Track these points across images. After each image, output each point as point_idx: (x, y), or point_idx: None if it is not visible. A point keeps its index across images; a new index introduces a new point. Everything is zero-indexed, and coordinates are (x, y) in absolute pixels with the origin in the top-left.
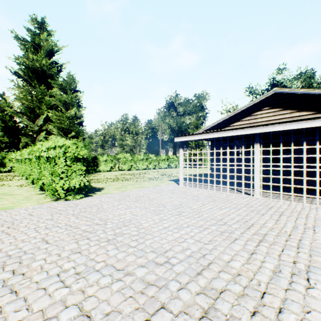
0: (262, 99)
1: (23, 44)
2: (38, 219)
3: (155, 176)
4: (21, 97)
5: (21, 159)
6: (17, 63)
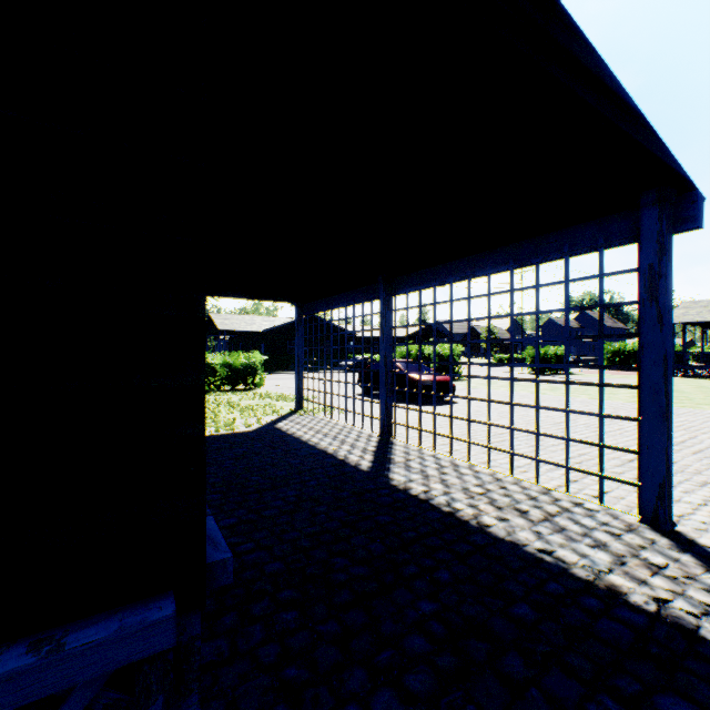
0: None
1: None
2: None
3: None
4: None
5: None
6: None
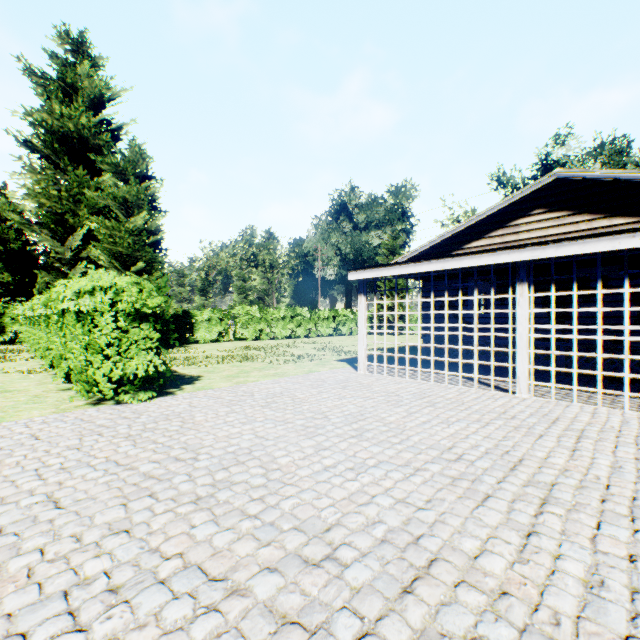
0: (529, 192)
1: (42, 85)
2: (48, 447)
3: (308, 352)
4: (37, 192)
5: (33, 316)
6: (30, 124)
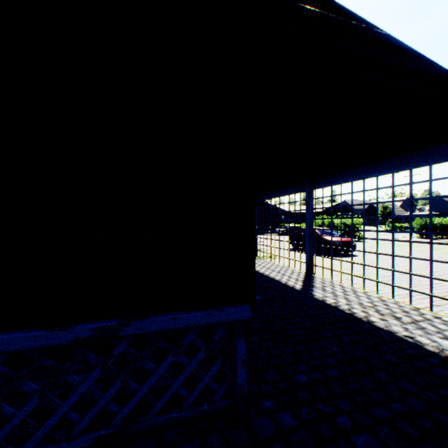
0: None
1: None
2: None
3: None
4: None
5: None
6: None
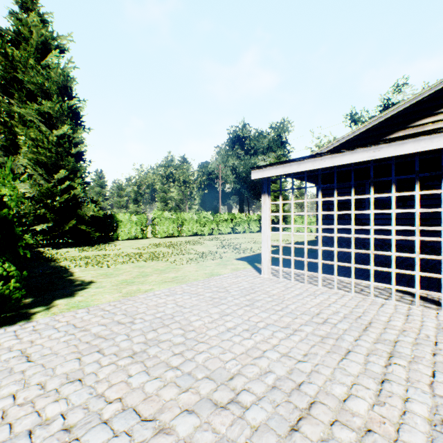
0: (440, 88)
1: (0, 35)
2: None
3: (210, 250)
4: None
5: None
6: None
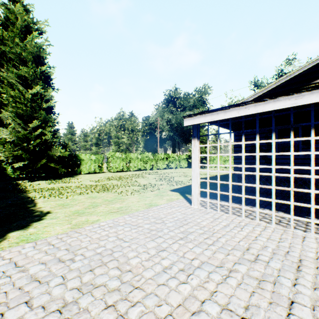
0: None
1: None
2: None
3: (150, 182)
4: None
5: None
6: None
